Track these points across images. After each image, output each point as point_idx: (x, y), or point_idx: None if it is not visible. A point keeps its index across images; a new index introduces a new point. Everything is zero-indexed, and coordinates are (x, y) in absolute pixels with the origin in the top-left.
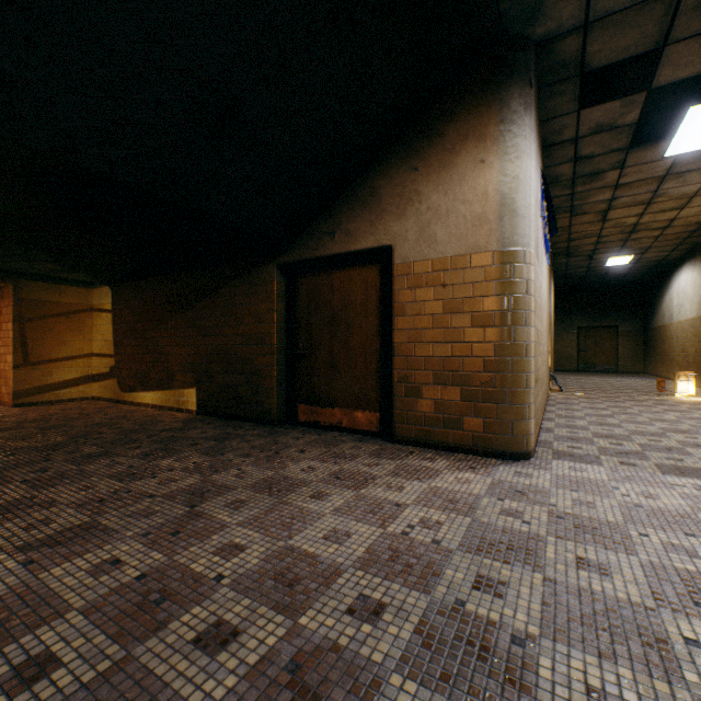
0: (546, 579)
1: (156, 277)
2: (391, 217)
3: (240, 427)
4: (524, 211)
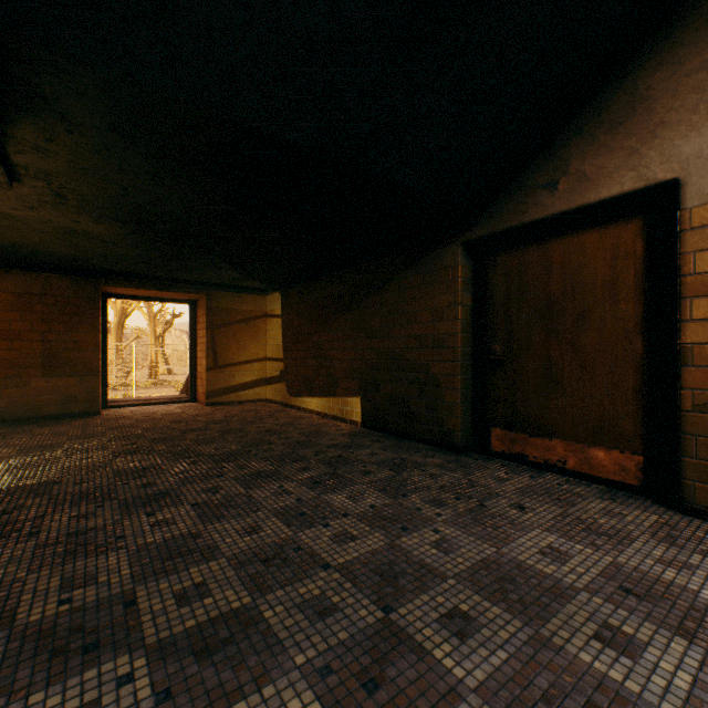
0: None
1: (319, 278)
2: (676, 130)
3: (414, 451)
4: None
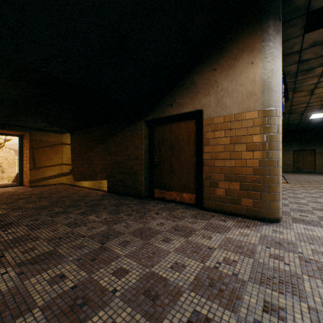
0: (310, 308)
1: (89, 128)
2: (202, 95)
3: (127, 199)
4: (276, 88)
